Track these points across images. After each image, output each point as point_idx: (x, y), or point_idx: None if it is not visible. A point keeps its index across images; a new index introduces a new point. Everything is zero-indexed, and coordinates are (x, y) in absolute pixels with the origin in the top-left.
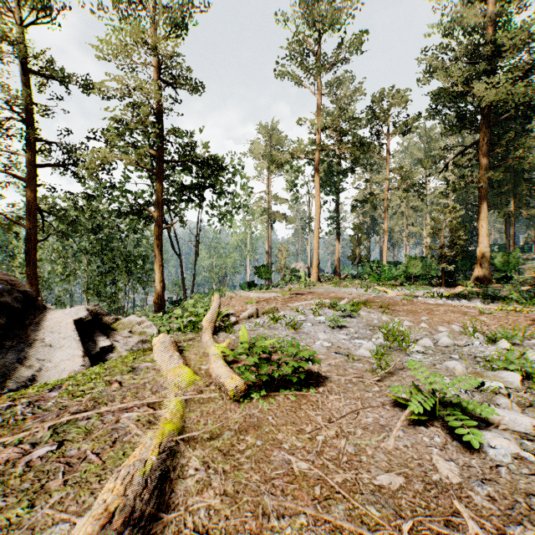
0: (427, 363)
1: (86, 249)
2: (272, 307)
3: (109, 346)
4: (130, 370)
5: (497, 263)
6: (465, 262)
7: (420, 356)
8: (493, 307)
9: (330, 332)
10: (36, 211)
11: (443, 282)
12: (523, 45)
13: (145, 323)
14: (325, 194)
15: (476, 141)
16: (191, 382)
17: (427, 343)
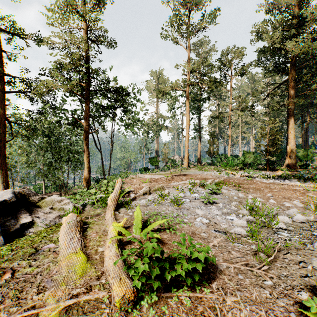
0: (297, 242)
1: (40, 147)
2: (160, 186)
3: (29, 222)
4: (33, 253)
5: (300, 156)
6: (278, 155)
7: (287, 234)
8: (309, 185)
9: (205, 207)
10: (5, 121)
11: (267, 167)
12: (316, 19)
13: (63, 201)
14: (192, 113)
15: (287, 80)
16: (82, 272)
17: (285, 219)
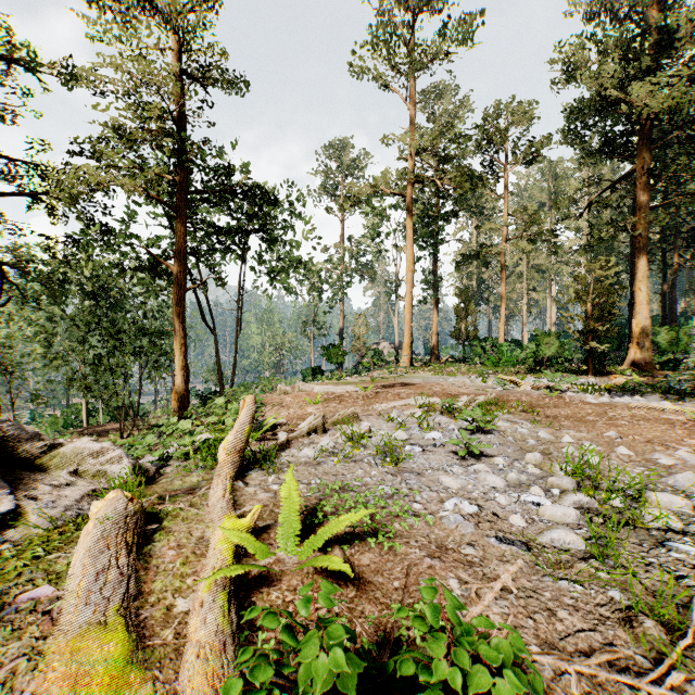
0: None
1: (73, 320)
2: (350, 413)
3: (7, 513)
4: None
5: (661, 342)
6: (610, 339)
7: (694, 549)
8: None
9: (461, 469)
10: None
11: (590, 368)
12: None
13: (107, 454)
14: (419, 246)
15: (632, 171)
16: None
17: (675, 503)
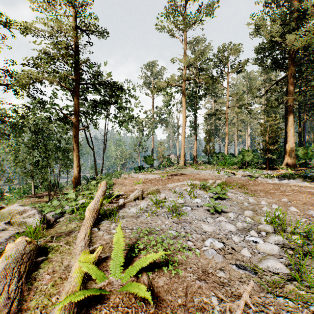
0: None
1: (26, 144)
2: (155, 189)
3: None
4: None
5: (299, 154)
6: (275, 153)
7: None
8: None
9: (212, 220)
10: None
11: (267, 166)
12: None
13: (27, 213)
14: (188, 110)
15: (286, 75)
16: None
17: None
